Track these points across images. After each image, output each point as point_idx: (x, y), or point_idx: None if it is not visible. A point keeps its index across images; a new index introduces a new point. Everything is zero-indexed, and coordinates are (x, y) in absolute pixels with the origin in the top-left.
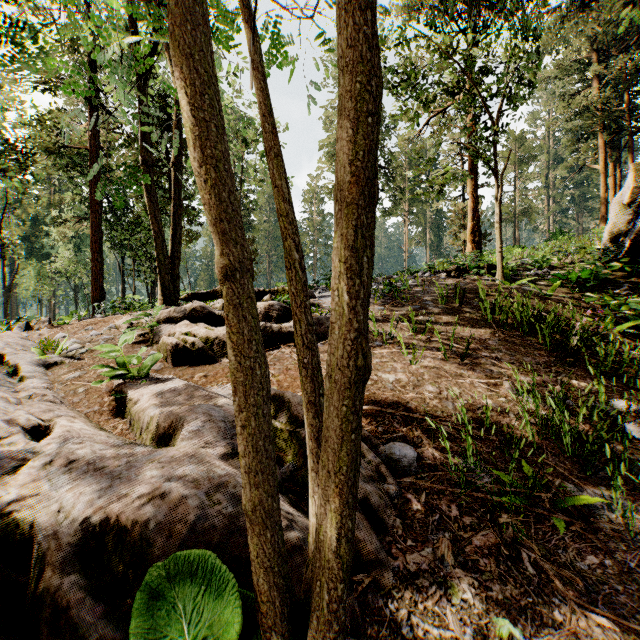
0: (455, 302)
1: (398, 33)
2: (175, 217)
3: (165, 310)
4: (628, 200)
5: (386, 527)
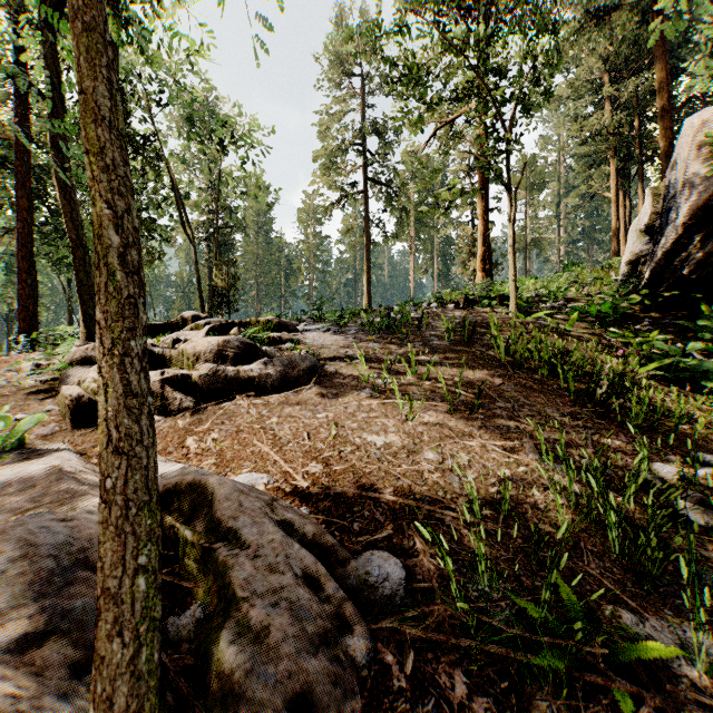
0: (464, 338)
1: (399, 18)
2: None
3: (81, 347)
4: (647, 227)
5: None
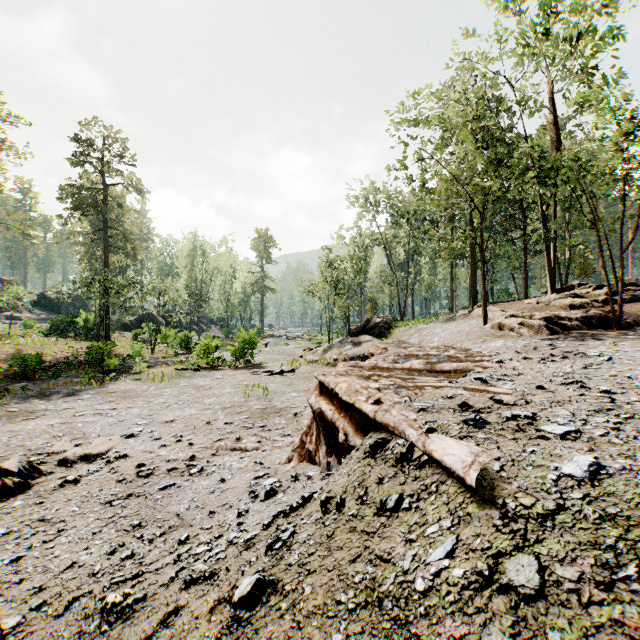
0: None
1: None
2: (555, 258)
3: (557, 295)
4: None
5: (637, 325)
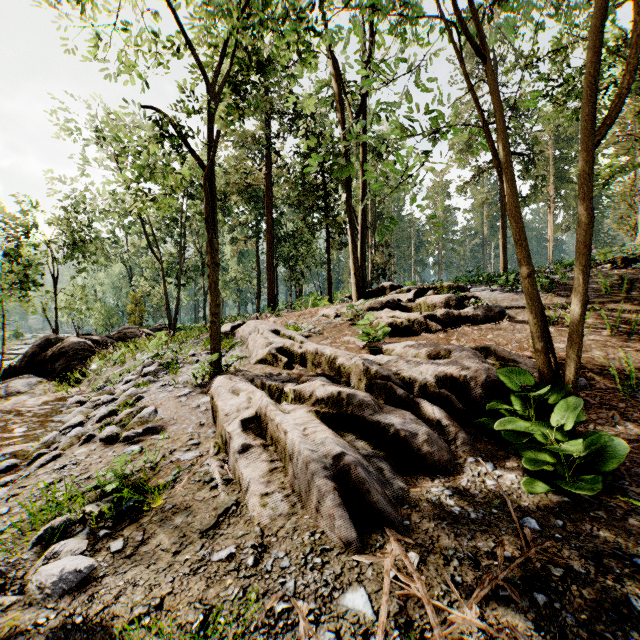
0: (620, 292)
1: (553, 42)
2: (363, 236)
3: (366, 303)
4: None
5: None
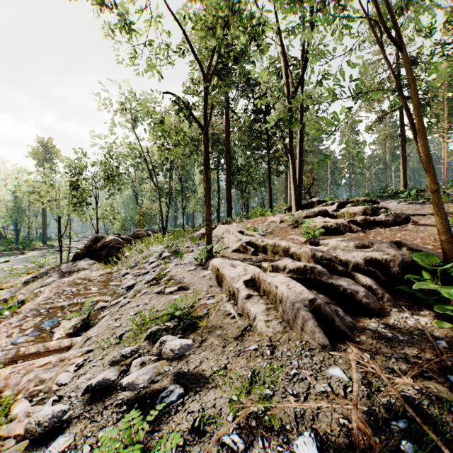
0: None
1: (447, 15)
2: (300, 166)
3: (304, 212)
4: None
5: None
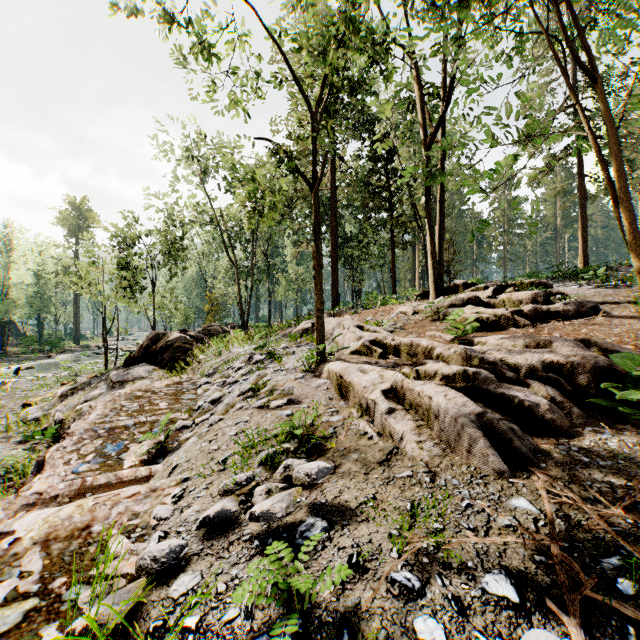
0: None
1: None
2: (440, 236)
3: (447, 300)
4: None
5: None
